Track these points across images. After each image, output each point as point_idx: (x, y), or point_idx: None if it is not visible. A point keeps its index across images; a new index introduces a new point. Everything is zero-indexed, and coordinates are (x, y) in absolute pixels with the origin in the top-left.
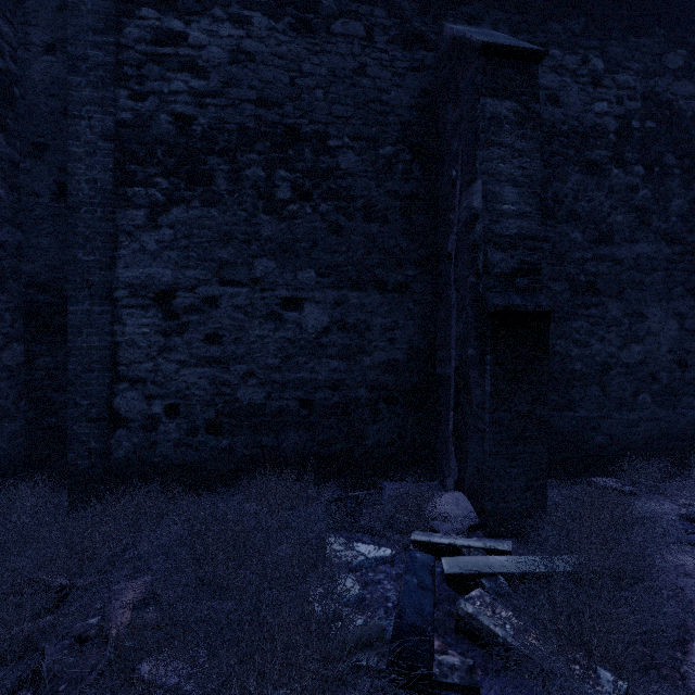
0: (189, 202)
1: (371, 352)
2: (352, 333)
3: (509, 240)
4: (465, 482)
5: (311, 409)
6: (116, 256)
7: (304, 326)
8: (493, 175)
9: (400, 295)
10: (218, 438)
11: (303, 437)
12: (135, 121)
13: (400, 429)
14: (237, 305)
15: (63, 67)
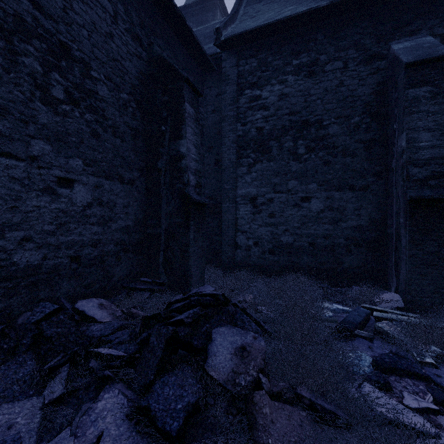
0: (262, 161)
1: (346, 221)
2: (335, 212)
3: (424, 161)
4: (398, 288)
5: (314, 247)
6: (237, 186)
7: (311, 209)
8: (413, 129)
9: (363, 192)
10: (273, 256)
11: (310, 259)
12: (243, 134)
13: (363, 260)
14: (281, 201)
15: (217, 117)
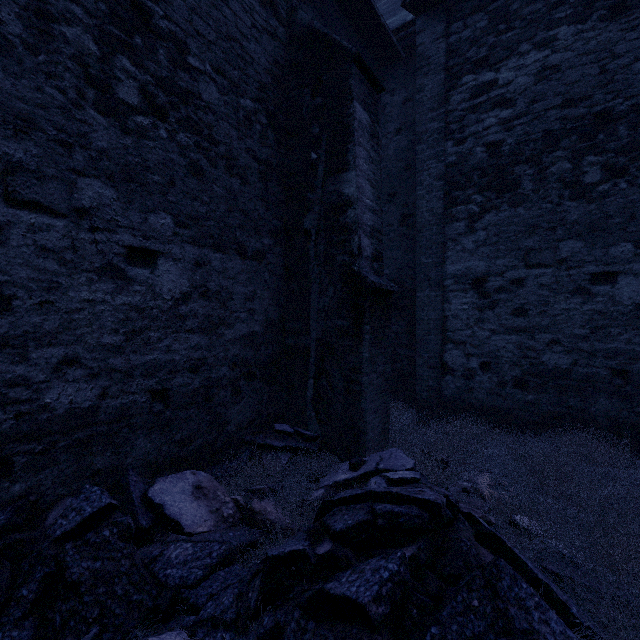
0: (498, 207)
1: None
2: None
3: None
4: None
5: (626, 380)
6: (445, 257)
7: (617, 298)
8: None
9: None
10: (524, 392)
11: (616, 405)
12: (457, 160)
13: None
14: (541, 284)
15: (405, 140)
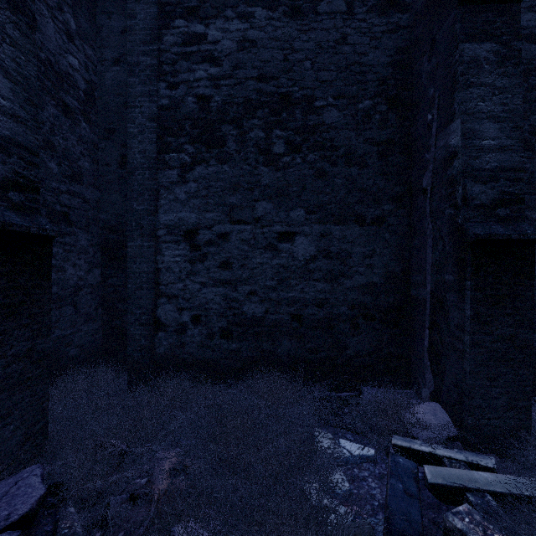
0: (208, 161)
1: (352, 276)
2: (335, 260)
3: (489, 173)
4: (441, 395)
5: (300, 322)
6: (158, 205)
7: (295, 254)
8: (472, 114)
9: (377, 227)
10: (229, 342)
11: (294, 344)
12: (170, 104)
13: (377, 342)
14: (243, 239)
15: (124, 73)
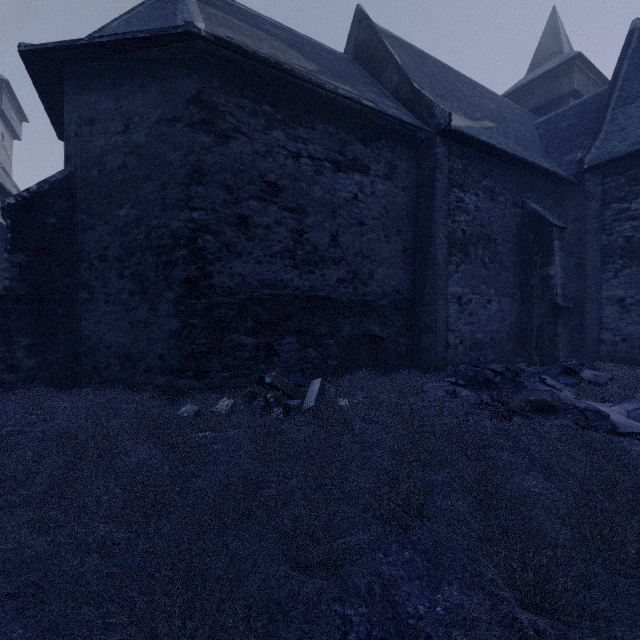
0: (631, 267)
1: None
2: None
3: None
4: None
5: None
6: (601, 289)
7: None
8: None
9: None
10: None
11: None
12: (608, 243)
13: None
14: None
15: (578, 225)
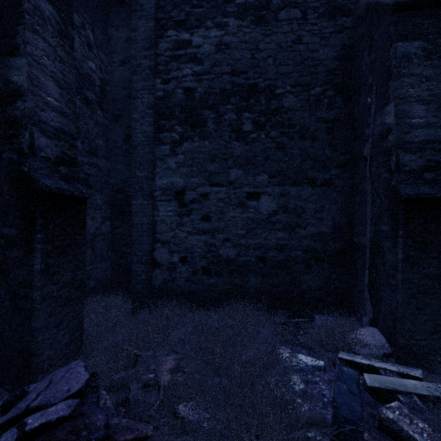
0: (192, 138)
1: (305, 227)
2: (292, 214)
3: (418, 145)
4: (379, 321)
5: (264, 263)
6: (155, 173)
7: (260, 210)
8: (404, 98)
9: (326, 188)
10: (209, 277)
11: (259, 280)
12: (164, 95)
13: (326, 279)
14: (219, 198)
15: (128, 72)
